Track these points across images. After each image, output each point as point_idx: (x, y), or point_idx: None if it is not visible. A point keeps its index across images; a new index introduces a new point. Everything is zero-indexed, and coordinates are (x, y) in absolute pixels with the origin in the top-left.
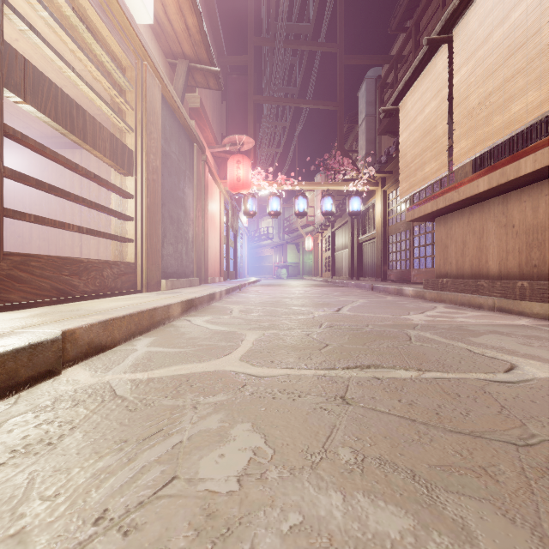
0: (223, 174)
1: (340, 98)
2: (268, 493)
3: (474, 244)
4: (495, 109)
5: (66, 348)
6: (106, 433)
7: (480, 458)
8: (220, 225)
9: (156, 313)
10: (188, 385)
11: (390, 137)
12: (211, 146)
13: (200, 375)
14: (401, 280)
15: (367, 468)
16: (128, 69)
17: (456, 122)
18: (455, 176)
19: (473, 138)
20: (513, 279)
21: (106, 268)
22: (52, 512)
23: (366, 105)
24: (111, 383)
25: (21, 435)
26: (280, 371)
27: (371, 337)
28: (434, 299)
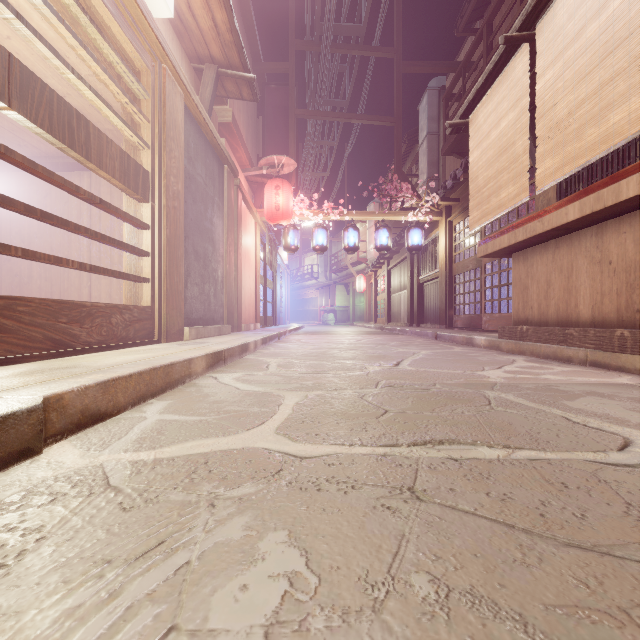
0: (259, 202)
1: (397, 112)
2: None
3: (561, 285)
4: (589, 120)
5: (50, 419)
6: (85, 548)
7: (617, 592)
8: (255, 262)
9: (174, 370)
10: (206, 470)
11: (456, 159)
12: (245, 168)
13: (223, 454)
14: (469, 328)
15: (455, 611)
16: (143, 73)
17: (540, 137)
18: (536, 203)
19: (561, 156)
20: (610, 327)
21: (115, 313)
22: None
23: (428, 121)
24: (105, 467)
25: None
26: (327, 449)
27: (441, 400)
28: (511, 351)
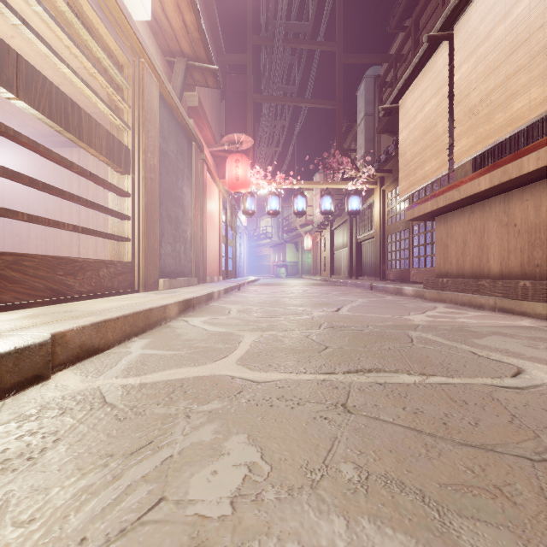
0: (222, 173)
1: (339, 97)
2: (264, 518)
3: (475, 244)
4: (497, 106)
5: (56, 352)
6: (92, 446)
7: (494, 476)
8: (218, 224)
9: (152, 314)
10: (181, 391)
11: (389, 136)
12: (210, 145)
13: (195, 380)
14: (400, 280)
15: (372, 488)
16: (125, 67)
17: (457, 120)
18: (455, 175)
19: (475, 136)
20: (515, 278)
21: (102, 267)
22: (24, 542)
23: (365, 105)
24: (102, 389)
25: (1, 448)
26: (278, 376)
27: (372, 339)
28: (434, 299)
